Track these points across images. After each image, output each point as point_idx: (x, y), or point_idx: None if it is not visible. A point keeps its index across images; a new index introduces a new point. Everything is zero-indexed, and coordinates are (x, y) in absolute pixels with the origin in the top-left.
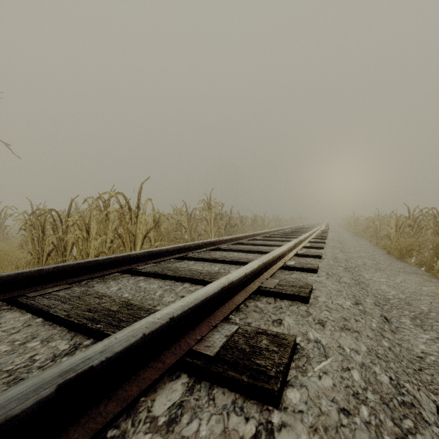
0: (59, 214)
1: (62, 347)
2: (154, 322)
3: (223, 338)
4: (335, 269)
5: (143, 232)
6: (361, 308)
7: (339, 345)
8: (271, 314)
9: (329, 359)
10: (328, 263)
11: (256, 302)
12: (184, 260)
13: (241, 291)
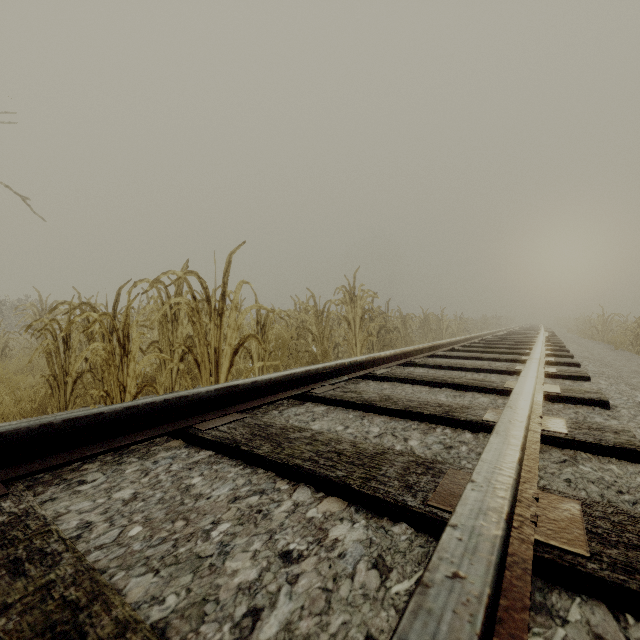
0: (98, 311)
1: None
2: None
3: None
4: None
5: (233, 344)
6: None
7: None
8: None
9: None
10: None
11: (550, 632)
12: (306, 401)
13: None
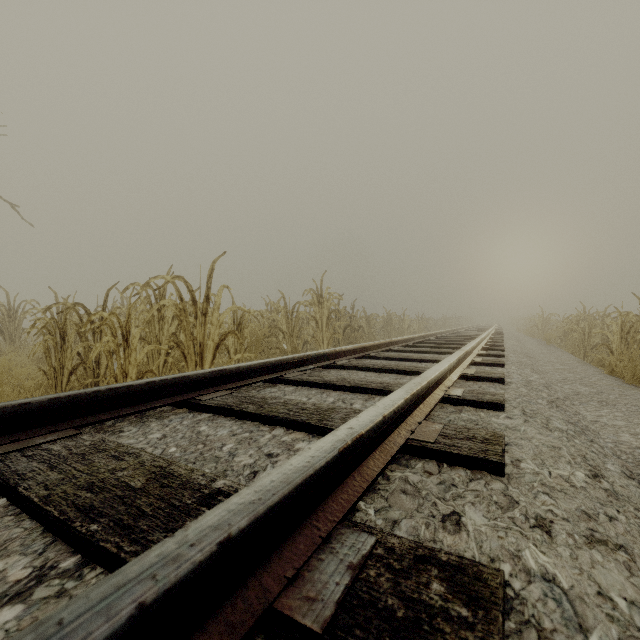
0: (88, 310)
1: (13, 575)
2: (178, 557)
3: (344, 574)
4: (534, 404)
5: (215, 339)
6: (607, 485)
7: (599, 590)
8: (436, 500)
9: (592, 639)
10: (518, 392)
11: (404, 470)
12: (279, 384)
13: (375, 449)
